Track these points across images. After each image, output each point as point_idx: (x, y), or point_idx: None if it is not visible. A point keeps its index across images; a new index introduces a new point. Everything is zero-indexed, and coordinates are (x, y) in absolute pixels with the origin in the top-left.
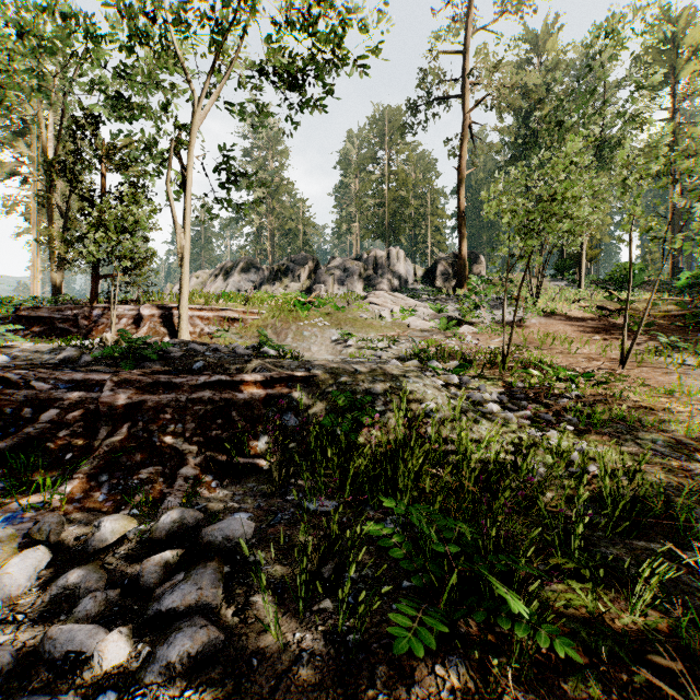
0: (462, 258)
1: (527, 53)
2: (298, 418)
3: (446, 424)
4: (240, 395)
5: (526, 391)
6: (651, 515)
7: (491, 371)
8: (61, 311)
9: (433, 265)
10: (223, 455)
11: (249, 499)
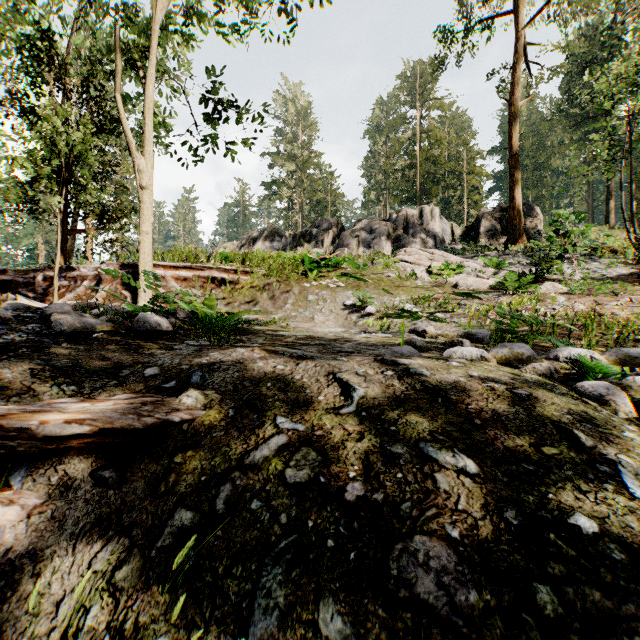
0: (515, 208)
1: None
2: None
3: None
4: None
5: None
6: None
7: None
8: (26, 273)
9: (474, 222)
10: None
11: None
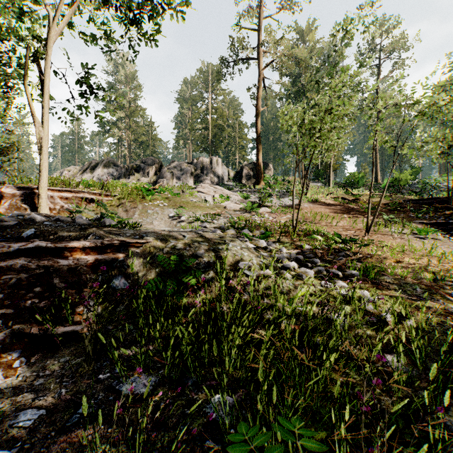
0: (259, 165)
1: (297, 40)
2: (128, 281)
3: (261, 282)
4: (62, 261)
5: (315, 251)
6: (450, 363)
7: (285, 237)
8: None
9: (240, 169)
10: (37, 326)
11: (53, 382)
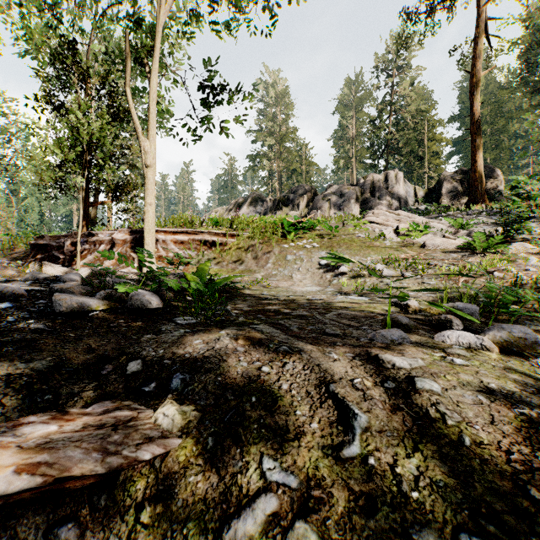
0: (476, 170)
1: None
2: None
3: None
4: None
5: None
6: None
7: None
8: (58, 238)
9: (436, 184)
10: None
11: None
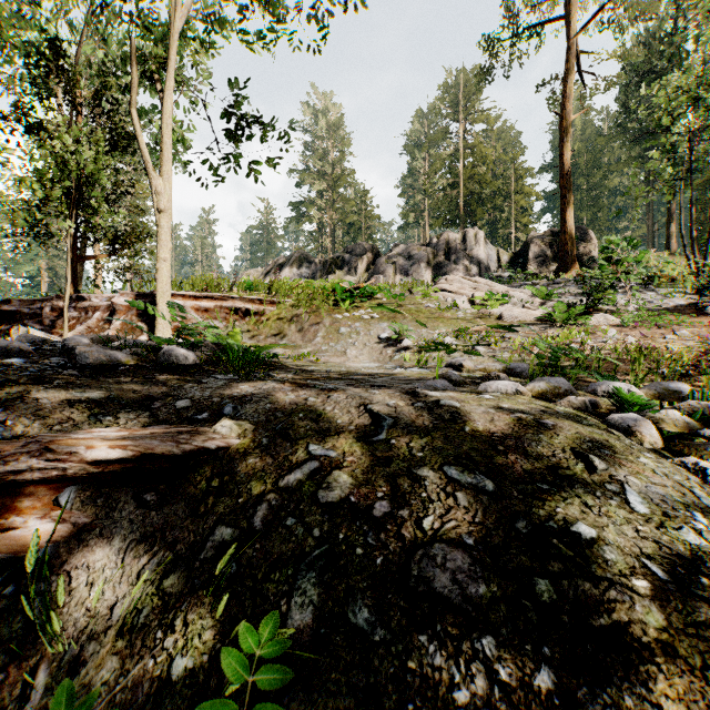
0: (566, 232)
1: None
2: None
3: None
4: None
5: None
6: None
7: None
8: (33, 304)
9: (523, 247)
10: None
11: None
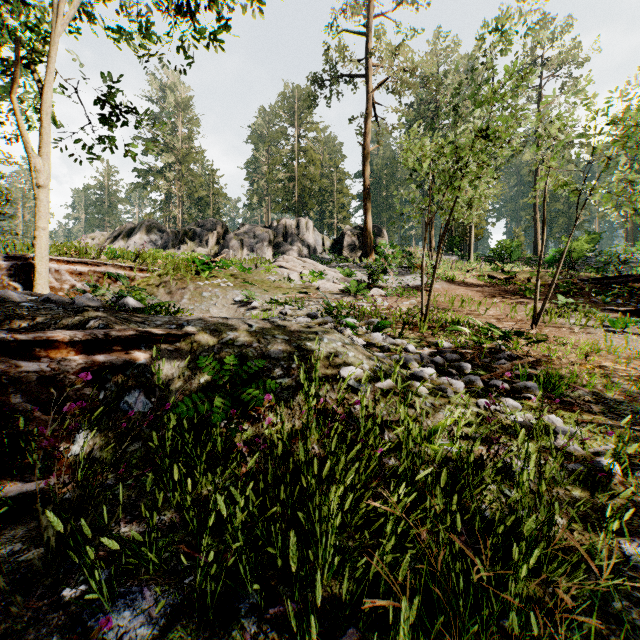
0: (367, 229)
1: None
2: (150, 399)
3: (378, 401)
4: (28, 365)
5: (460, 351)
6: None
7: (410, 331)
8: None
9: (340, 236)
10: None
11: None
